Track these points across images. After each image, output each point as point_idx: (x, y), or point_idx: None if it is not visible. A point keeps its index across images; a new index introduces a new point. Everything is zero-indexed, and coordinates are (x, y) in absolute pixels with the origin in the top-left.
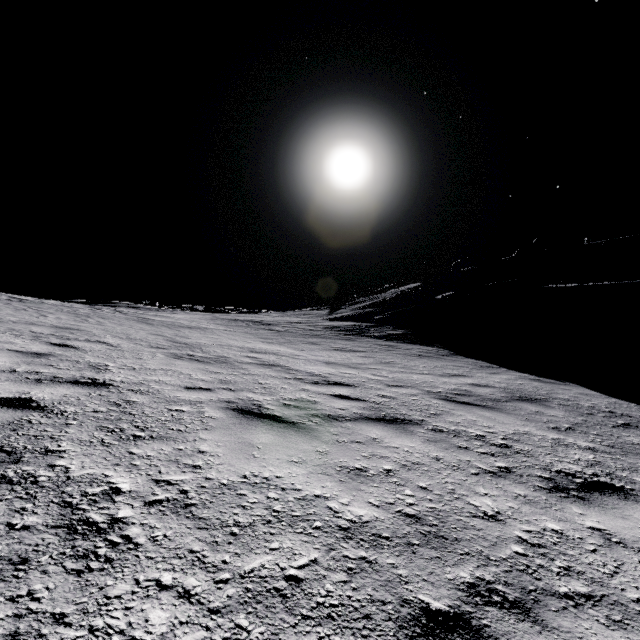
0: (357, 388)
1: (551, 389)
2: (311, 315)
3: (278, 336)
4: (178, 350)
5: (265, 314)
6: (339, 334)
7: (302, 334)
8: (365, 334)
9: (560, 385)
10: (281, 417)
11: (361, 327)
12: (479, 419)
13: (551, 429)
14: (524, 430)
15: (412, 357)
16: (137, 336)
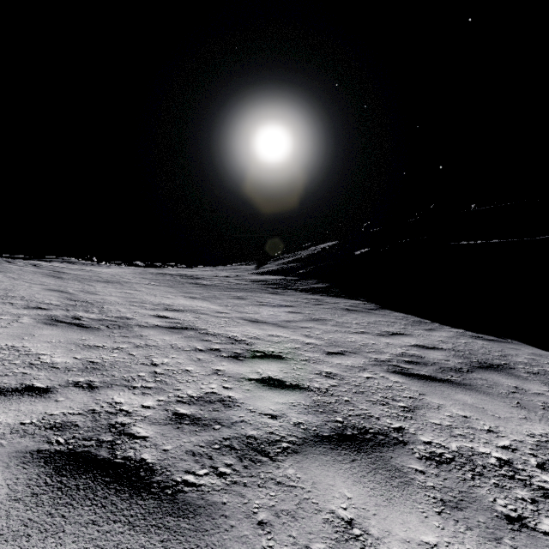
0: (291, 362)
1: (501, 349)
2: (239, 269)
3: (203, 290)
4: (64, 310)
5: (196, 269)
6: (265, 288)
7: (229, 288)
8: (291, 287)
9: (505, 343)
10: (152, 468)
11: (286, 281)
12: (468, 413)
13: None
14: (540, 433)
15: (342, 312)
16: (22, 292)
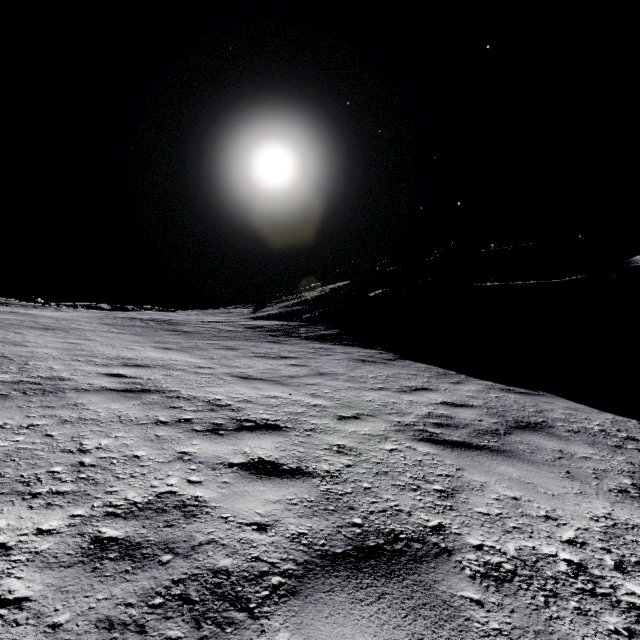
0: (291, 433)
1: (535, 404)
2: (232, 313)
3: (183, 339)
4: None
5: (178, 312)
6: (264, 335)
7: (217, 336)
8: (294, 335)
9: (537, 396)
10: None
11: (289, 327)
12: (517, 492)
13: (623, 497)
14: (603, 513)
15: (355, 364)
16: None
